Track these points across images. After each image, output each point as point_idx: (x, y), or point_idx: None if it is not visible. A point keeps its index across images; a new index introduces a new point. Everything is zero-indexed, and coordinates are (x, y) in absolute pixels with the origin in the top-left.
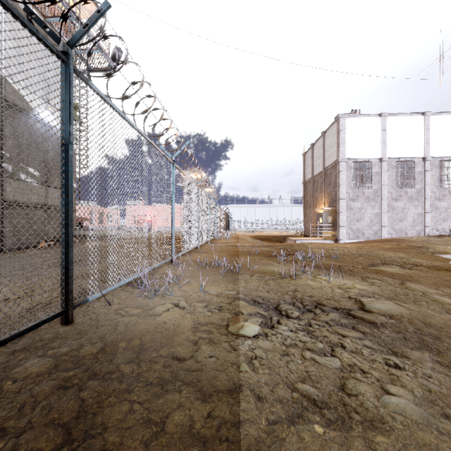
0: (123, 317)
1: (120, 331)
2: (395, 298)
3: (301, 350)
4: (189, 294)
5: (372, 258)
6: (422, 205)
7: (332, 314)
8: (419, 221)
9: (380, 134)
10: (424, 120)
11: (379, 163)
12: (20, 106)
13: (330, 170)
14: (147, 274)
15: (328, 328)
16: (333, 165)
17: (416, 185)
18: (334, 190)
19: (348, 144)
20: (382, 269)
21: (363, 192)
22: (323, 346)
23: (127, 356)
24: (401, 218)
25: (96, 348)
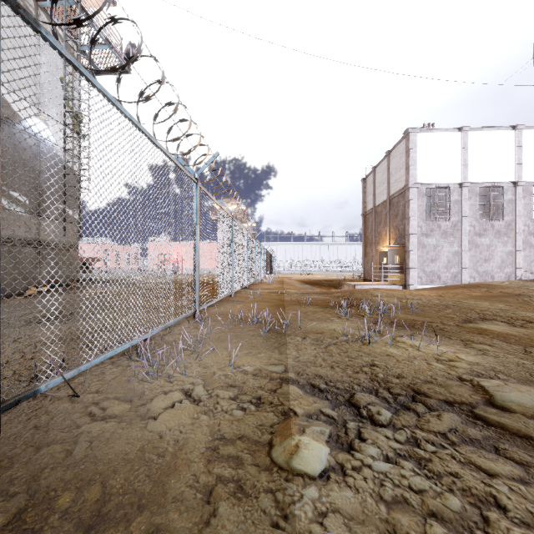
0: (92, 423)
1: (74, 460)
2: (533, 380)
3: (421, 521)
4: (212, 372)
5: (465, 311)
6: (512, 241)
7: (448, 417)
8: (509, 262)
9: (460, 153)
10: (515, 136)
11: (459, 190)
12: (2, 113)
13: (397, 198)
14: (157, 335)
15: (453, 451)
16: (401, 193)
17: (505, 217)
18: (402, 223)
19: (420, 165)
20: (484, 327)
21: (438, 225)
22: (462, 506)
23: None
24: (486, 257)
25: (8, 512)
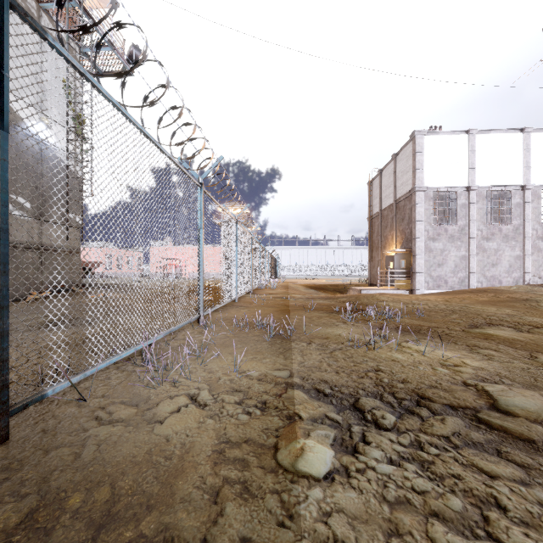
0: (99, 427)
1: (82, 462)
2: (537, 385)
3: (423, 520)
4: (217, 377)
5: (472, 317)
6: (520, 246)
7: (452, 421)
8: (517, 266)
9: (467, 156)
10: (523, 139)
11: (466, 193)
12: None
13: (404, 201)
14: (161, 341)
15: (456, 454)
16: (408, 196)
17: (512, 221)
18: (408, 227)
19: (427, 168)
20: (490, 333)
21: (445, 229)
22: (463, 506)
23: (73, 539)
24: (494, 262)
25: (20, 512)
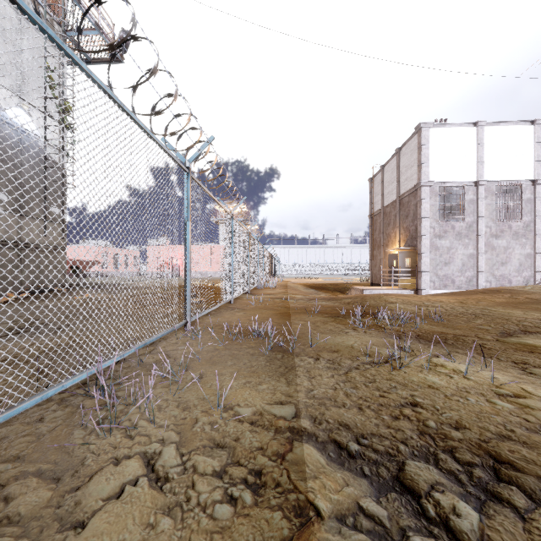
0: None
1: None
2: None
3: None
4: (193, 417)
5: (501, 322)
6: (531, 243)
7: None
8: (527, 265)
9: (475, 149)
10: (534, 131)
11: (474, 188)
12: None
13: (408, 197)
14: (134, 355)
15: None
16: (412, 192)
17: (523, 217)
18: (413, 224)
19: (433, 162)
20: (531, 343)
21: (452, 226)
22: None
23: None
24: (503, 260)
25: None
